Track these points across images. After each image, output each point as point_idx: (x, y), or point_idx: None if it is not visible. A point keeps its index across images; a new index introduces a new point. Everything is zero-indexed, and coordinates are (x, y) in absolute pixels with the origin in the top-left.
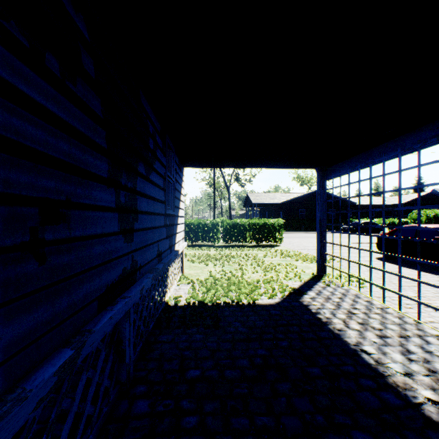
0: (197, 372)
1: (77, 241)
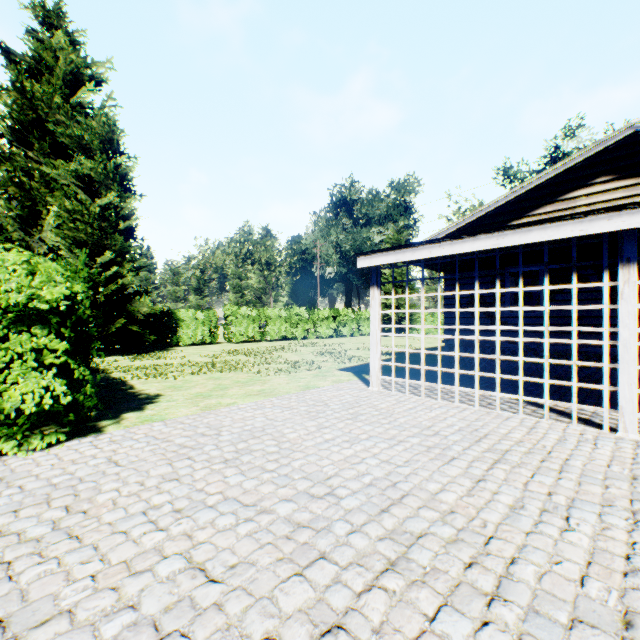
0: None
1: (587, 325)
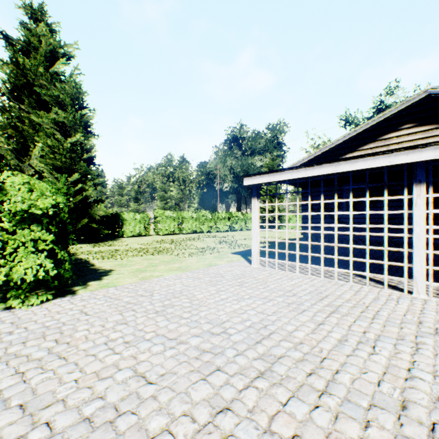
0: (435, 271)
1: (397, 223)
